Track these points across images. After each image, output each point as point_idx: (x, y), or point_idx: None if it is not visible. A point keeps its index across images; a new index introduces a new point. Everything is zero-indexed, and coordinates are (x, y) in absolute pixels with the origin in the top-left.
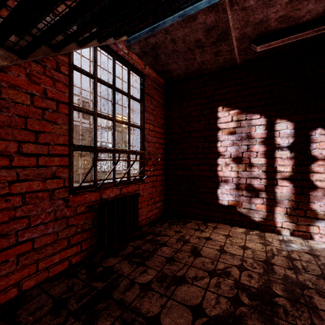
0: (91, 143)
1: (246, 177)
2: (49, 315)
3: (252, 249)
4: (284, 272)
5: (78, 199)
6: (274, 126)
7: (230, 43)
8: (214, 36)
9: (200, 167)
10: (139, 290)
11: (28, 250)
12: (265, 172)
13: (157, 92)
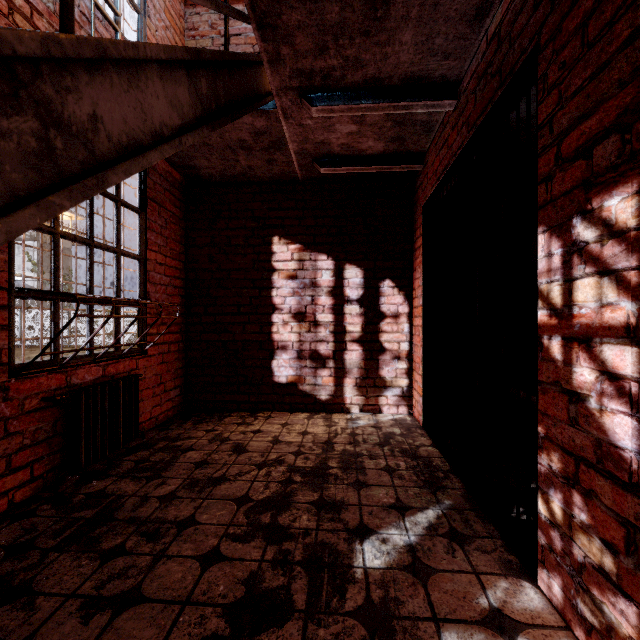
0: None
1: (311, 341)
2: (6, 562)
3: (314, 433)
4: (344, 447)
5: (27, 386)
6: (343, 272)
7: (288, 155)
8: (265, 141)
9: (246, 328)
10: (158, 502)
11: None
12: (333, 334)
13: (170, 197)
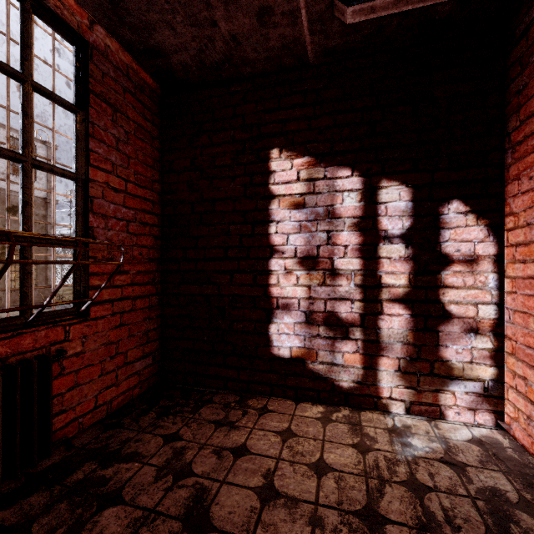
0: (42, 229)
1: (325, 298)
2: None
3: (337, 469)
4: None
5: None
6: (377, 193)
7: None
8: None
9: (234, 278)
10: None
11: None
12: (360, 288)
13: (134, 103)
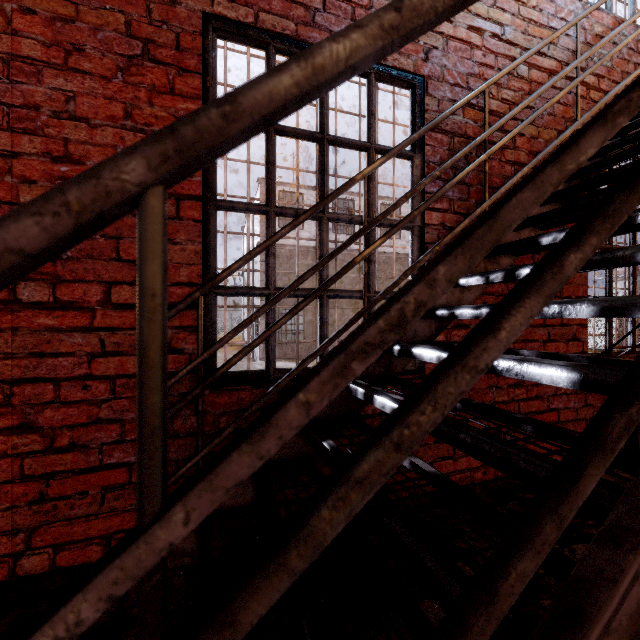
0: None
1: None
2: None
3: None
4: None
5: None
6: None
7: None
8: None
9: None
10: None
11: (554, 421)
12: None
13: None
